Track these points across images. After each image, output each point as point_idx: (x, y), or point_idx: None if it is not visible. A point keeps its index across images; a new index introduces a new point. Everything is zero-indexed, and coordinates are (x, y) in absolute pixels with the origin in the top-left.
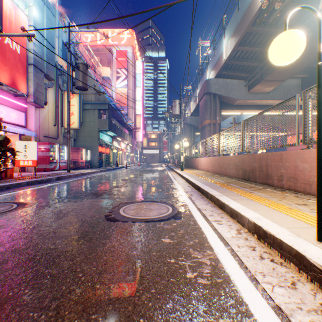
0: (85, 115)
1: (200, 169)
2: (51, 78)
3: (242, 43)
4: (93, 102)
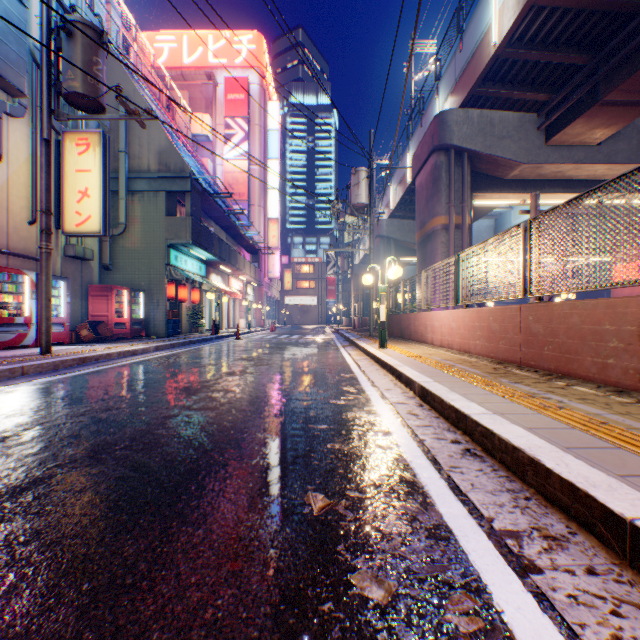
0: (133, 207)
1: (432, 343)
2: (11, 87)
3: None
4: (154, 174)
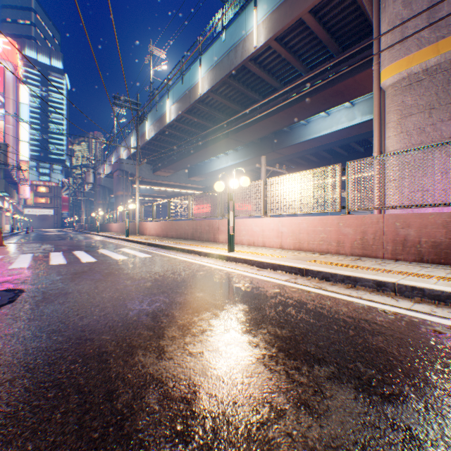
0: None
1: (113, 231)
2: None
3: (144, 148)
4: None
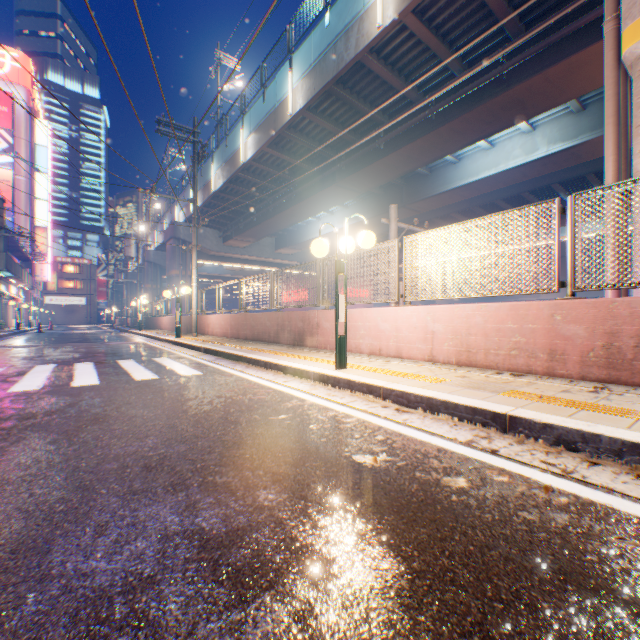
0: None
1: (164, 329)
2: None
3: (209, 204)
4: None
